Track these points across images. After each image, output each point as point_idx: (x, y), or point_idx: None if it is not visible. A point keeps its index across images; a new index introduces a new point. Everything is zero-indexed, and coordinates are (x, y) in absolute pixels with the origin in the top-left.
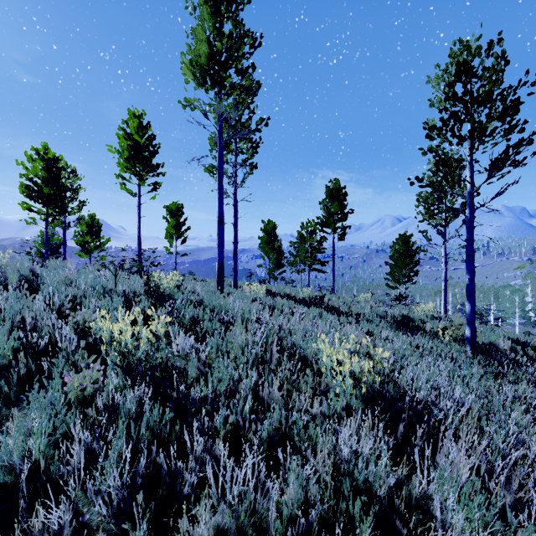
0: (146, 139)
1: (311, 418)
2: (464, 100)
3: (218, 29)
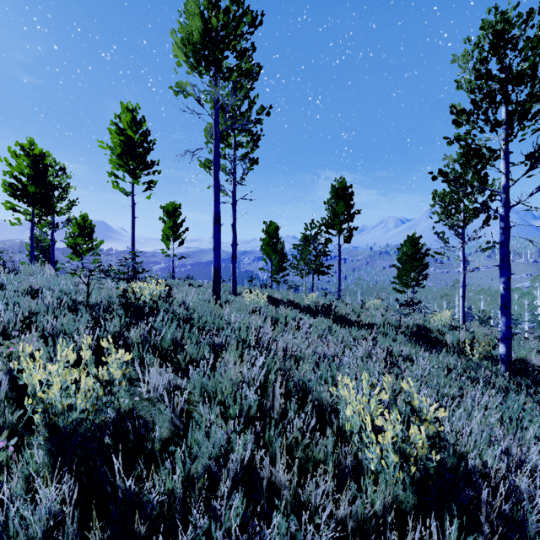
0: (140, 134)
1: (336, 523)
2: (500, 77)
3: (213, 3)
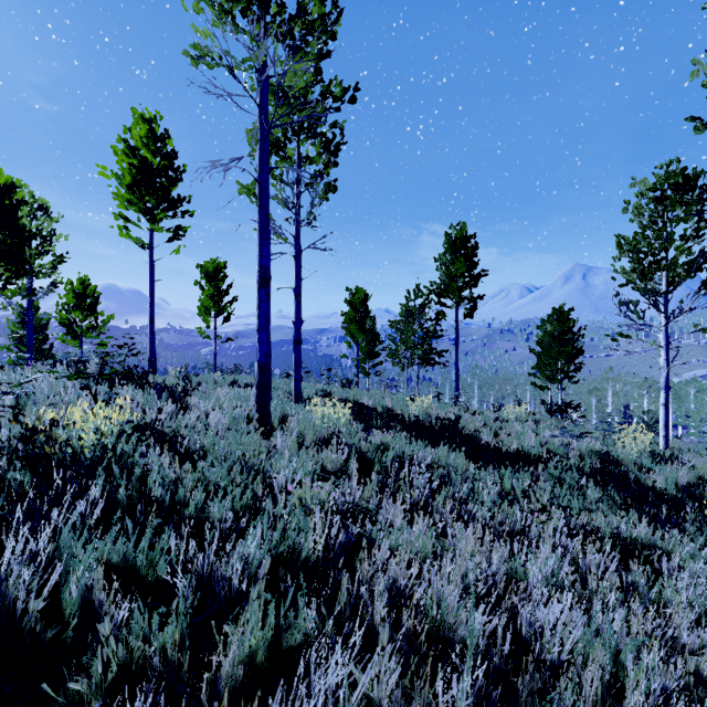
0: (161, 157)
1: None
2: None
3: None
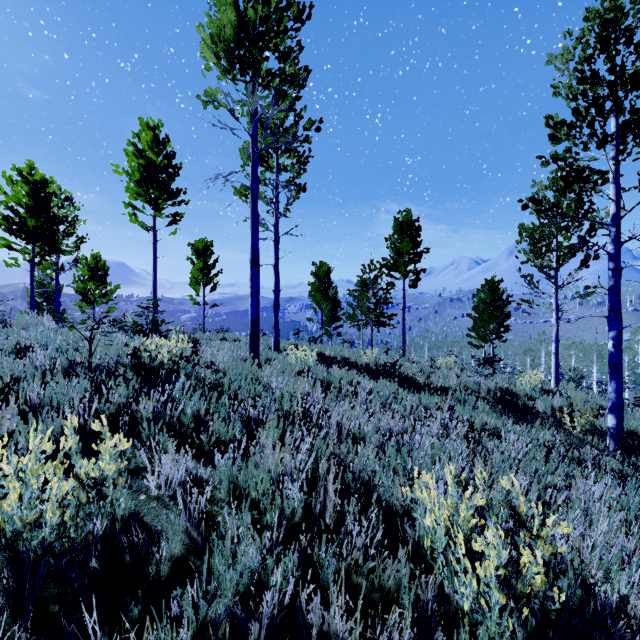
0: (163, 157)
1: None
2: (610, 80)
3: None
